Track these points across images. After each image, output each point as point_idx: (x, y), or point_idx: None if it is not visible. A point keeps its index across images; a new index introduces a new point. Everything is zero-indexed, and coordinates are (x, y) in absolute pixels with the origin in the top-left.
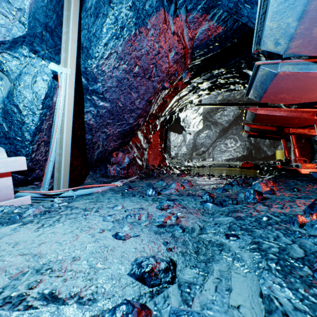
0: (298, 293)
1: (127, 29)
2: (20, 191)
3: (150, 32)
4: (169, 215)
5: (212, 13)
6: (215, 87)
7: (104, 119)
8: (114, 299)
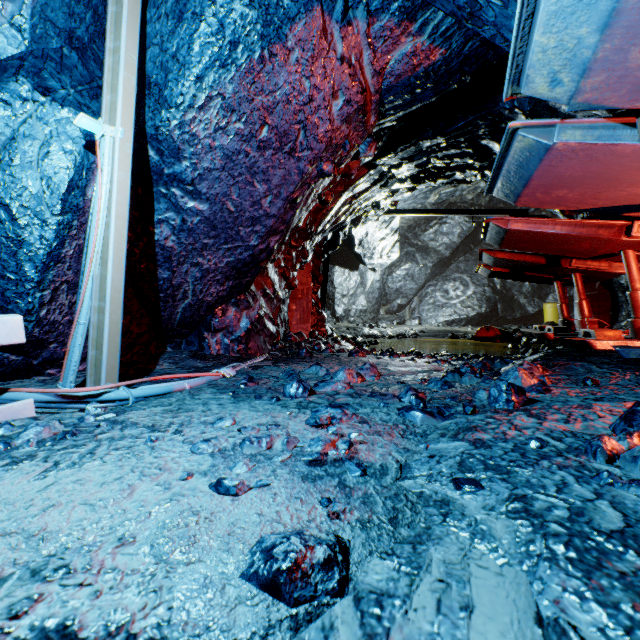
0: (620, 614)
1: (245, 48)
2: (11, 390)
3: (293, 55)
4: (333, 439)
5: (421, 20)
6: (426, 175)
7: (196, 237)
8: (210, 637)
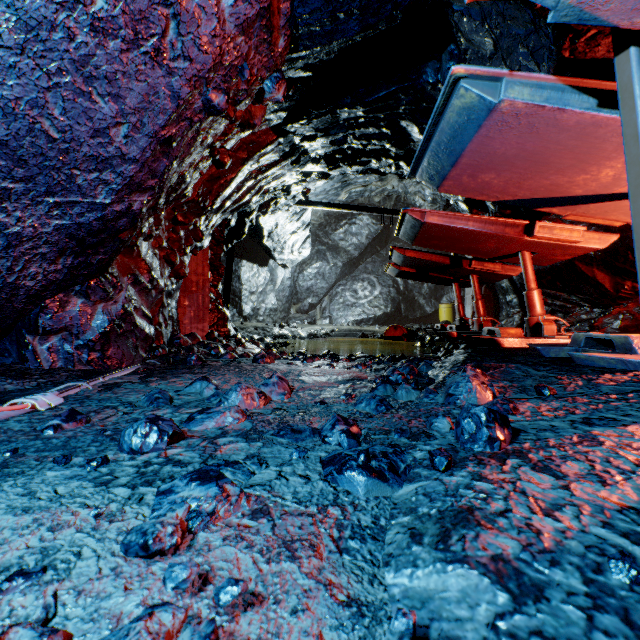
0: None
1: None
2: None
3: None
4: (167, 633)
5: None
6: (341, 157)
7: None
8: None
